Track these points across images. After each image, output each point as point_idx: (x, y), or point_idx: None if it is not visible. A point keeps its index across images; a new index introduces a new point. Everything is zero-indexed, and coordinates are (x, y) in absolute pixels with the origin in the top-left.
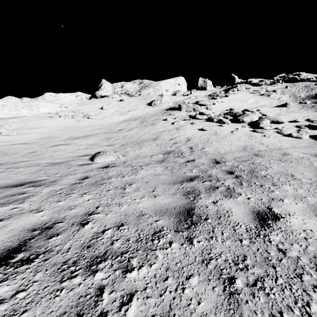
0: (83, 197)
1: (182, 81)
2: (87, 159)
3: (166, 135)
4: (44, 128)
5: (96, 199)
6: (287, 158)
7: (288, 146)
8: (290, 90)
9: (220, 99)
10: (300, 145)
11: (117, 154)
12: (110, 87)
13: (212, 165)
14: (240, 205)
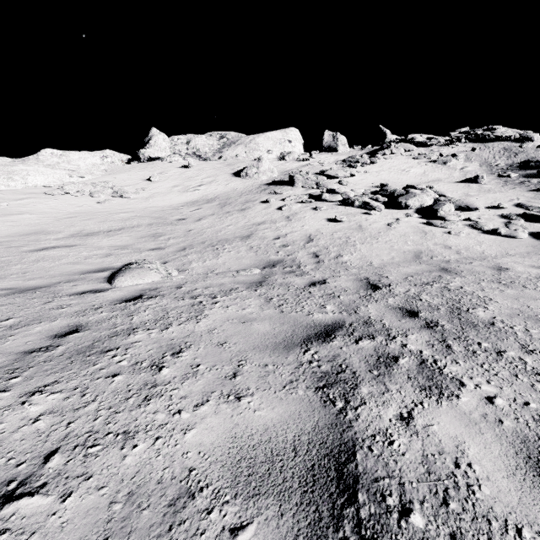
0: (28, 407)
1: (294, 137)
2: (101, 279)
3: (268, 231)
4: (30, 214)
5: (63, 416)
6: (510, 277)
7: (496, 252)
8: (479, 155)
9: (362, 167)
10: (518, 250)
11: (166, 268)
12: (166, 143)
13: (364, 294)
14: (482, 430)
